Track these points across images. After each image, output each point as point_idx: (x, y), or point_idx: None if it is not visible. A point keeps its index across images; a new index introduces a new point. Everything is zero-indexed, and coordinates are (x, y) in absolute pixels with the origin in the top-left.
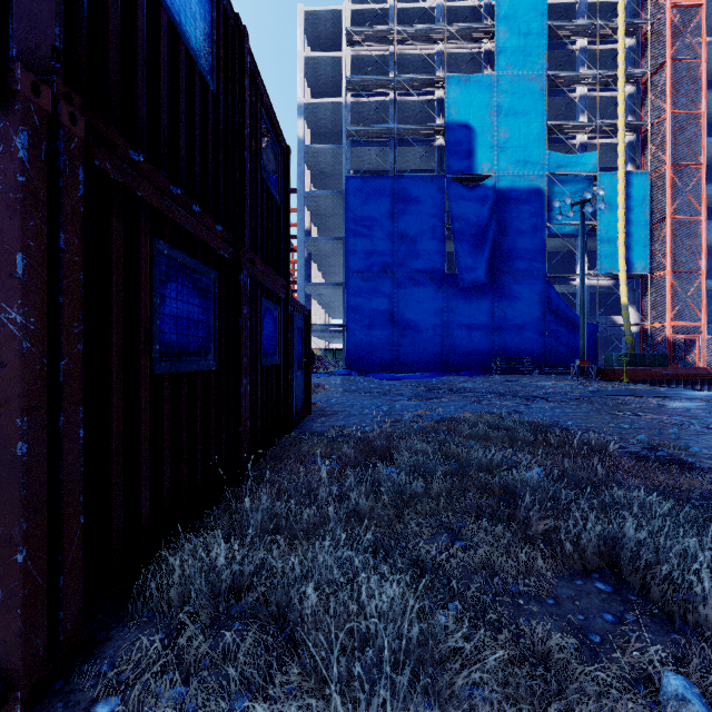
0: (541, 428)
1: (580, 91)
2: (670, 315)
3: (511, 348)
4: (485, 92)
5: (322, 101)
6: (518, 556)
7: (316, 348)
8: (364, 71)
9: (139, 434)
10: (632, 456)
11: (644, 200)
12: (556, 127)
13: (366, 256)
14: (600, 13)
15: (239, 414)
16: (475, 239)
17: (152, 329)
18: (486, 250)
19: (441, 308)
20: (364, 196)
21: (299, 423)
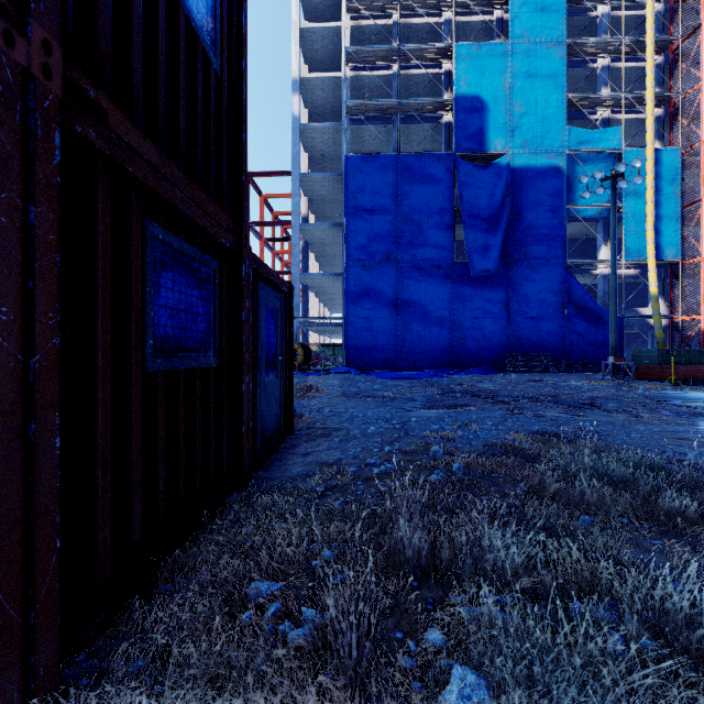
0: (693, 483)
1: (602, 62)
2: None
3: (526, 343)
4: (498, 62)
5: (319, 76)
6: None
7: (314, 344)
8: (365, 45)
9: None
10: None
11: (675, 180)
12: (577, 100)
13: (367, 243)
14: None
15: None
16: (487, 224)
17: None
18: (500, 236)
19: (449, 300)
20: (365, 177)
21: (270, 455)
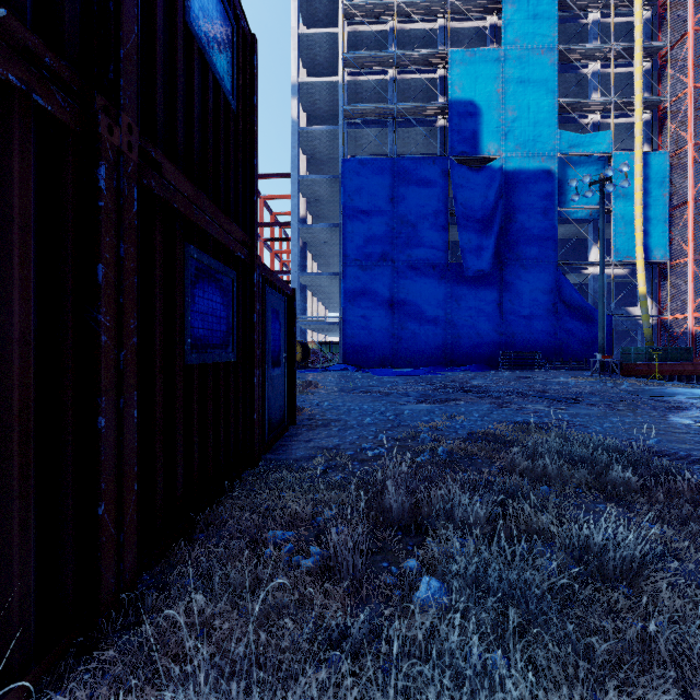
0: (641, 461)
1: (592, 67)
2: (692, 305)
3: (519, 342)
4: (491, 68)
5: (317, 80)
6: None
7: (312, 342)
8: (362, 50)
9: None
10: None
11: (663, 182)
12: (568, 105)
13: (364, 243)
14: None
15: (97, 476)
16: (481, 225)
17: None
18: (493, 237)
19: (444, 299)
20: (362, 179)
21: (276, 441)
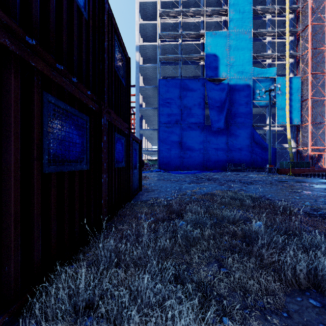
0: (256, 199)
1: (268, 39)
2: (310, 143)
3: (235, 159)
4: (223, 39)
5: (147, 44)
6: (259, 279)
7: (145, 159)
8: (167, 30)
9: (33, 209)
10: (306, 214)
11: (298, 90)
12: (257, 56)
13: (168, 116)
14: (277, 3)
15: (101, 193)
16: (219, 108)
17: (43, 146)
18: (224, 113)
19: (203, 140)
20: (167, 88)
21: (135, 195)
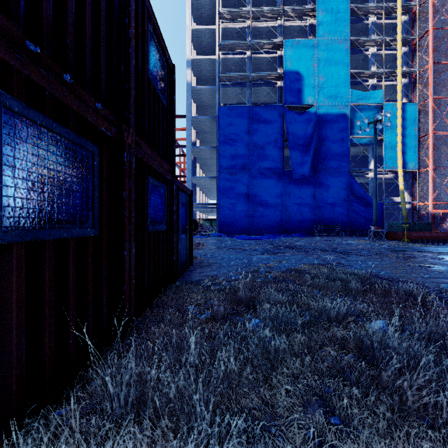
0: (367, 279)
1: (371, 50)
2: (432, 197)
3: (326, 219)
4: (309, 51)
5: (202, 58)
6: (405, 446)
7: (199, 219)
8: (230, 38)
9: None
10: None
11: (414, 121)
12: (356, 74)
13: (231, 158)
14: None
15: (123, 274)
16: (303, 147)
17: None
18: (310, 154)
19: (280, 192)
20: (230, 119)
21: (183, 273)
